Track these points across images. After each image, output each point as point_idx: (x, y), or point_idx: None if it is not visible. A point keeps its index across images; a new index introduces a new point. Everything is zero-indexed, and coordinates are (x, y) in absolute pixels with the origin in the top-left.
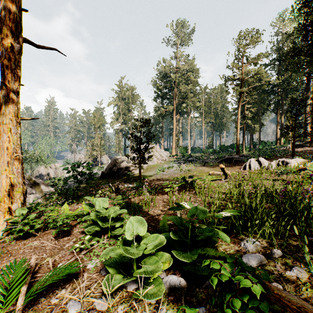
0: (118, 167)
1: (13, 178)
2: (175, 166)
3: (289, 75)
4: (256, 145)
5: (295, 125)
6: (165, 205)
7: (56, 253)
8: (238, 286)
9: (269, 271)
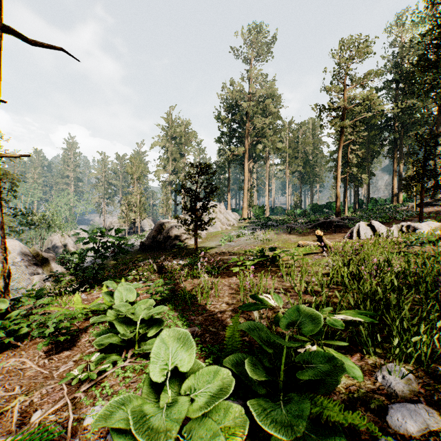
0: (165, 234)
1: None
2: (247, 233)
3: (410, 103)
4: (362, 203)
5: (423, 173)
6: (233, 294)
7: (39, 386)
8: None
9: None
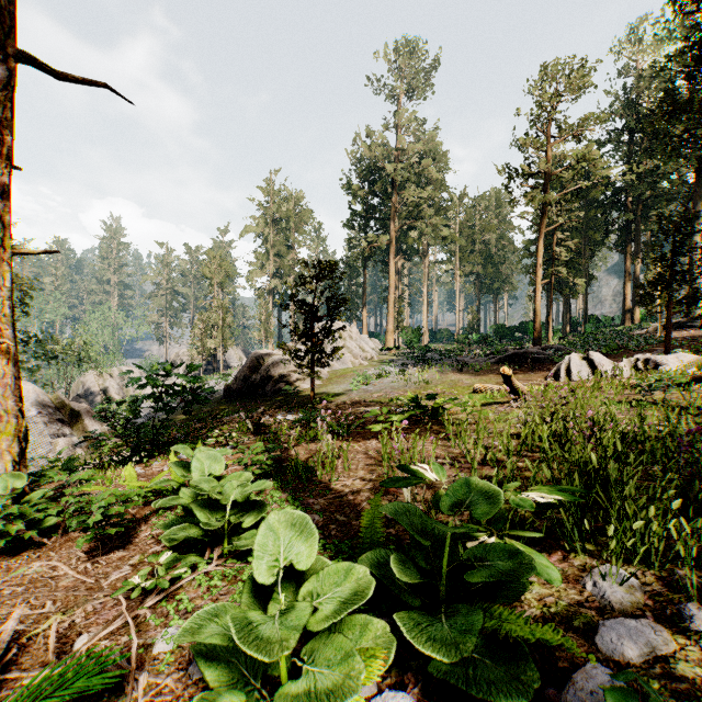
0: (263, 373)
1: None
2: (394, 371)
3: (653, 165)
4: (576, 324)
5: (671, 277)
6: (372, 465)
7: (81, 601)
8: None
9: (692, 682)
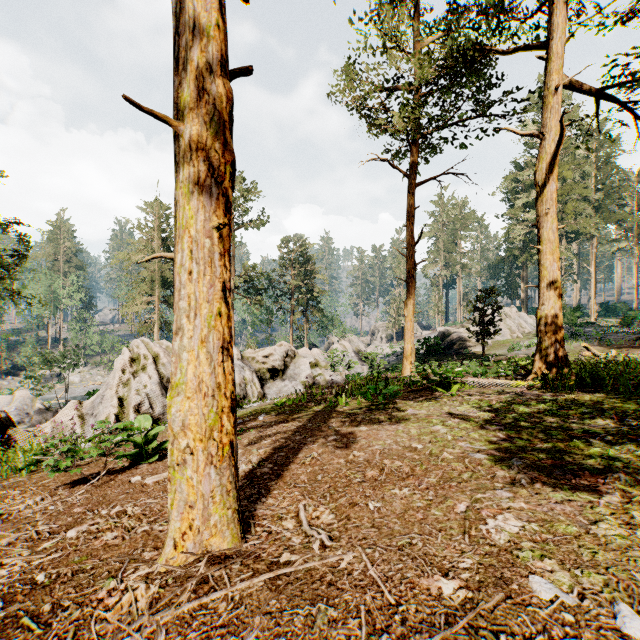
0: (449, 341)
1: (411, 345)
2: None
3: None
4: None
5: None
6: None
7: None
8: (513, 364)
9: None
